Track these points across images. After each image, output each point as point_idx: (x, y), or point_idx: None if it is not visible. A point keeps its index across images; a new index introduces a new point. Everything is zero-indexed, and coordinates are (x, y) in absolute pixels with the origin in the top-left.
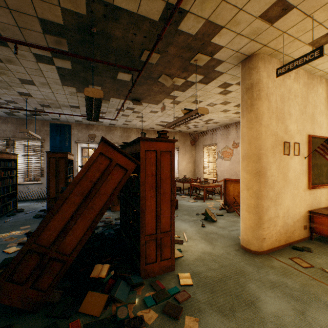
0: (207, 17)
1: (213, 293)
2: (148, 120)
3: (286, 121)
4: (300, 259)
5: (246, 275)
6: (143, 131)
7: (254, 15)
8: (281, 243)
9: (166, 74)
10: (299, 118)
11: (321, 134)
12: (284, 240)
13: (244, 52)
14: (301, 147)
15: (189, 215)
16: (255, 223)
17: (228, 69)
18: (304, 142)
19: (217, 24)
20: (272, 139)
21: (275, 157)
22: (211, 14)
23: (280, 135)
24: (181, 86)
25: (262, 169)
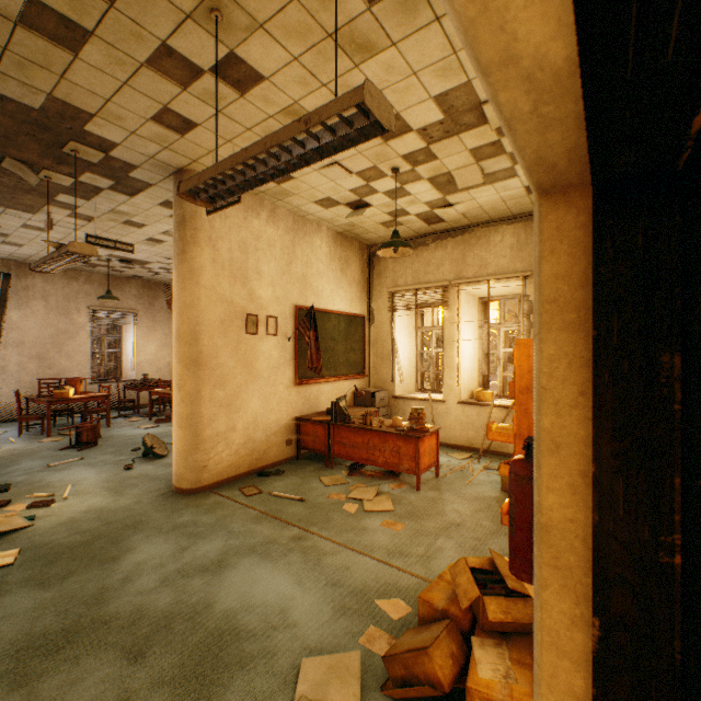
0: (48, 91)
1: (49, 565)
2: (29, 243)
3: (253, 282)
4: (255, 486)
5: (142, 525)
6: (27, 268)
7: (142, 115)
8: (241, 471)
9: (16, 158)
10: (279, 279)
11: (320, 305)
12: (248, 464)
13: (167, 162)
14: (283, 323)
15: (115, 453)
16: (190, 443)
17: (159, 181)
18: (288, 316)
19: (80, 108)
20: (223, 308)
21: (229, 337)
22: (55, 89)
23: (239, 303)
24: (73, 188)
25: (201, 356)
